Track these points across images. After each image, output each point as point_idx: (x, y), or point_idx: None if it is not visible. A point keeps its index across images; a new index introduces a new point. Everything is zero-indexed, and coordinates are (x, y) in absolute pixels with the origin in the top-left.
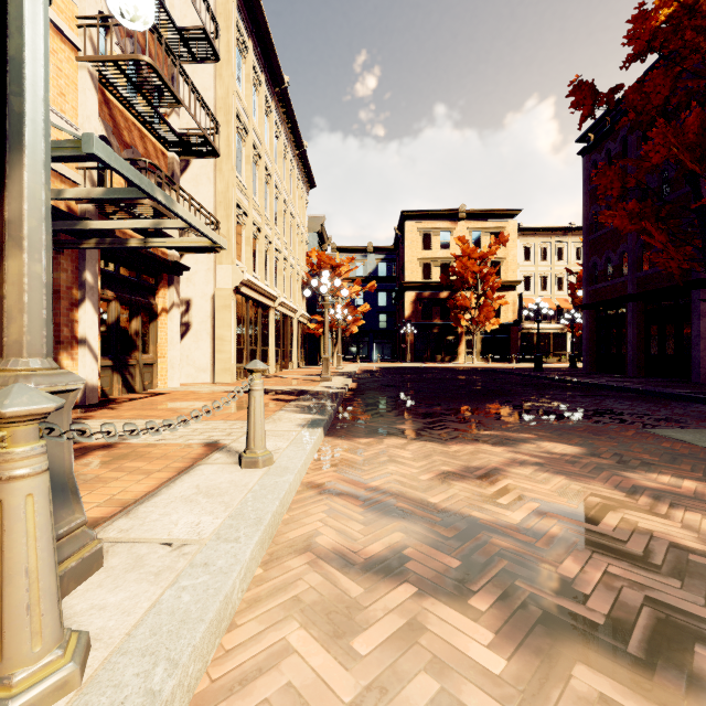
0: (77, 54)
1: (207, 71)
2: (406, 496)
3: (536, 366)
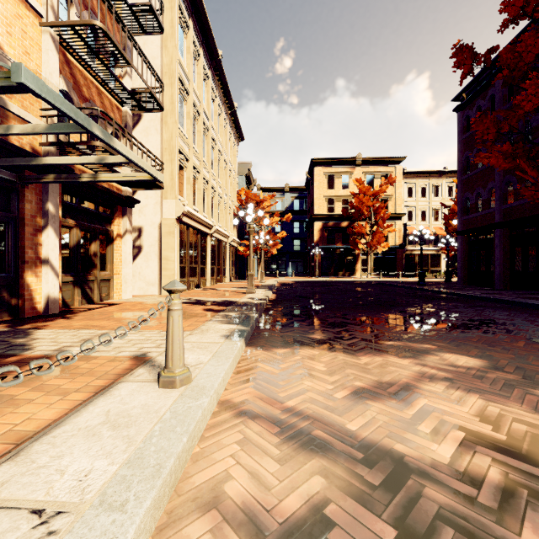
0: (41, 21)
1: (155, 43)
2: (323, 421)
3: (420, 281)
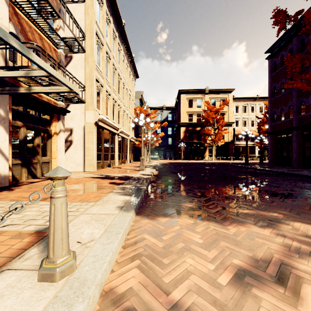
0: None
1: (81, 11)
2: None
3: (246, 162)
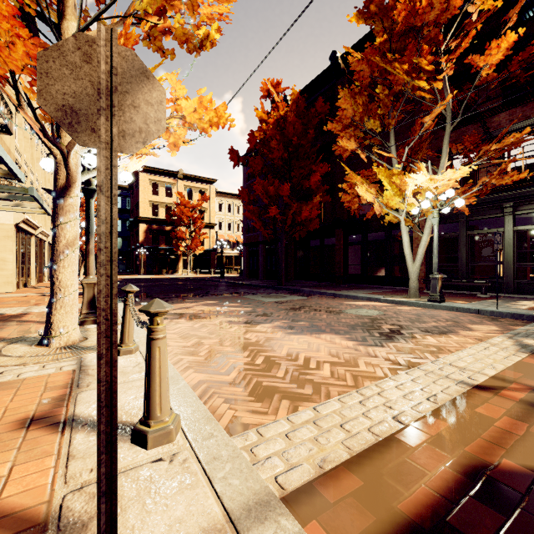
0: None
1: None
2: None
3: (221, 276)
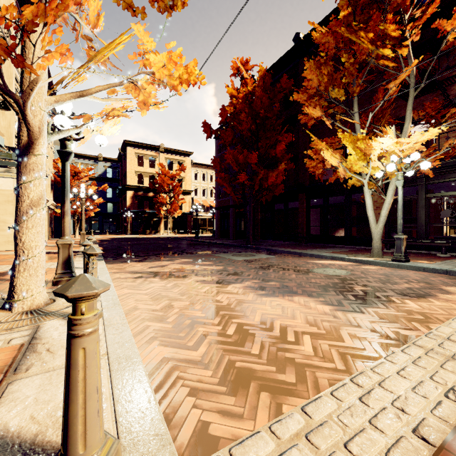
0: None
1: None
2: (141, 271)
3: (196, 236)
